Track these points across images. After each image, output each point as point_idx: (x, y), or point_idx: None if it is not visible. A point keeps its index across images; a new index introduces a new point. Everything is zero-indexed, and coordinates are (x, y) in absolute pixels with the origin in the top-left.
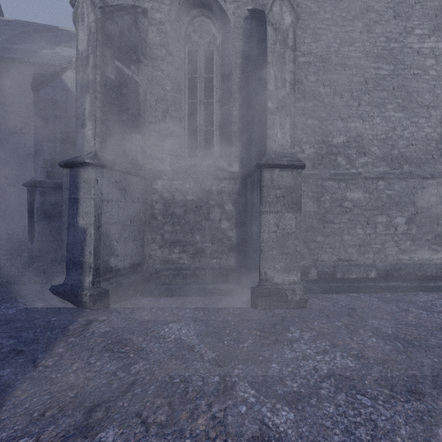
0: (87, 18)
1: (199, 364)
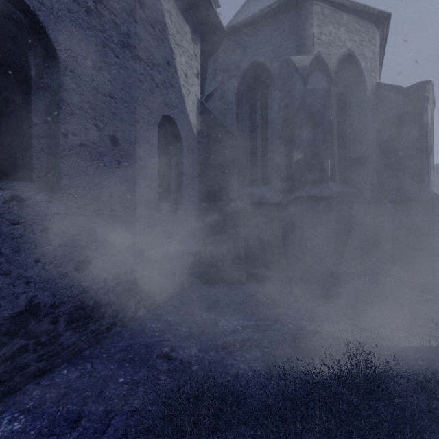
0: (431, 104)
1: None
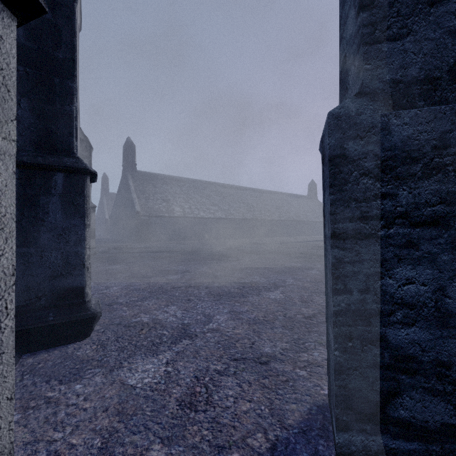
0: None
1: (200, 342)
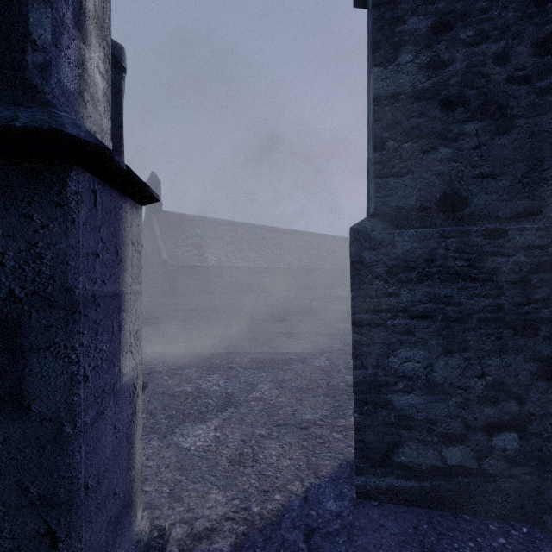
0: None
1: (244, 410)
